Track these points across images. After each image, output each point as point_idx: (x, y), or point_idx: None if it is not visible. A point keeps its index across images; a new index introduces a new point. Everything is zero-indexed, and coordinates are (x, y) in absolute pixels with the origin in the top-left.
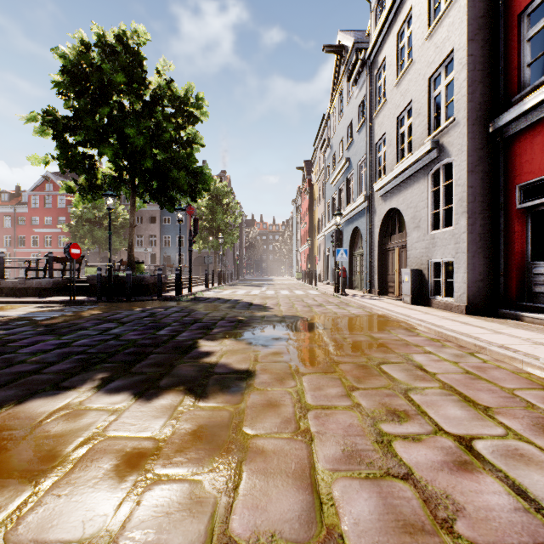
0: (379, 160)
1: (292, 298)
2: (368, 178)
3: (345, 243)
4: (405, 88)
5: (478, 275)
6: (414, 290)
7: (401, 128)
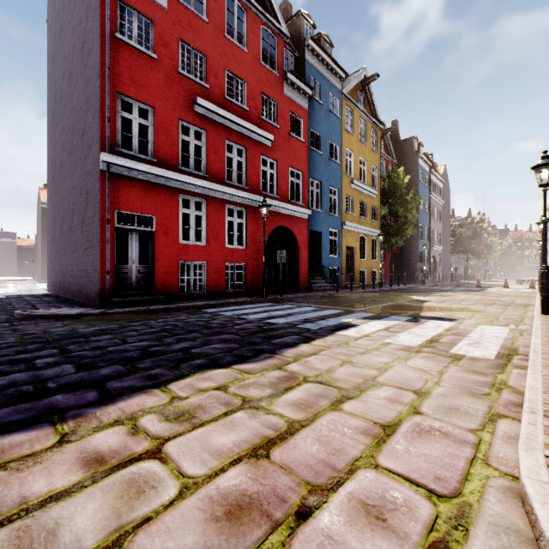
0: None
1: None
2: None
3: None
4: None
5: None
6: None
7: None
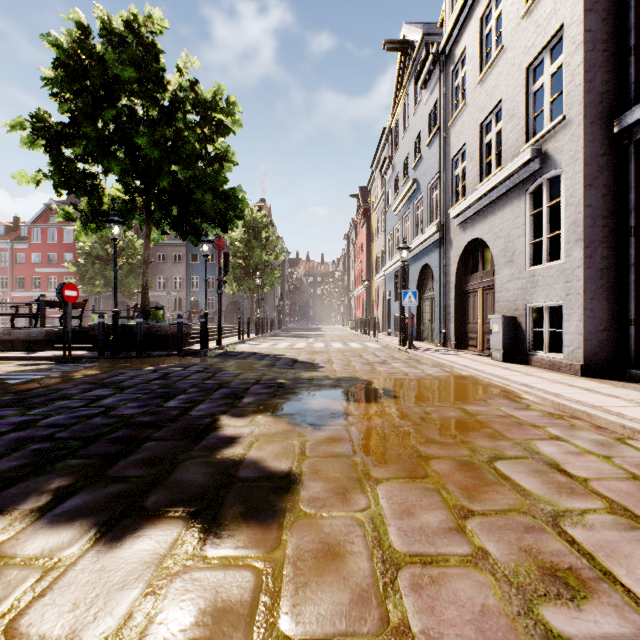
0: (456, 179)
1: (347, 353)
2: (442, 203)
3: (411, 284)
4: (492, 85)
5: (598, 324)
6: (506, 343)
7: (487, 137)
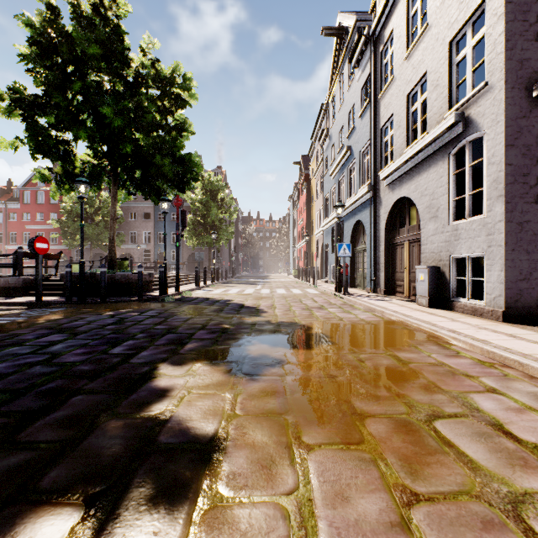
0: (385, 145)
1: (289, 299)
2: (372, 166)
3: (346, 238)
4: (418, 59)
5: (518, 274)
6: (431, 290)
7: (413, 106)
